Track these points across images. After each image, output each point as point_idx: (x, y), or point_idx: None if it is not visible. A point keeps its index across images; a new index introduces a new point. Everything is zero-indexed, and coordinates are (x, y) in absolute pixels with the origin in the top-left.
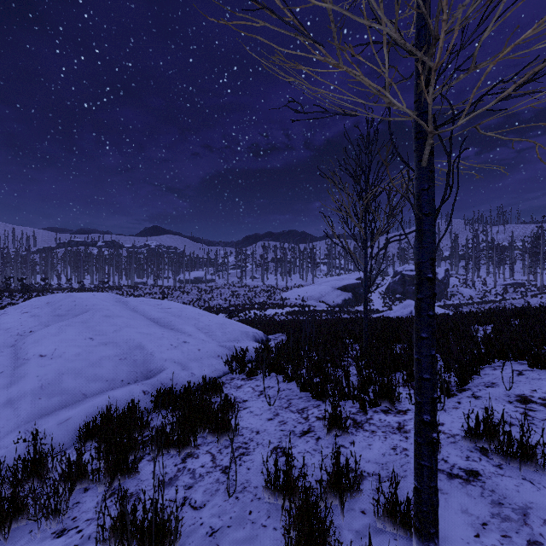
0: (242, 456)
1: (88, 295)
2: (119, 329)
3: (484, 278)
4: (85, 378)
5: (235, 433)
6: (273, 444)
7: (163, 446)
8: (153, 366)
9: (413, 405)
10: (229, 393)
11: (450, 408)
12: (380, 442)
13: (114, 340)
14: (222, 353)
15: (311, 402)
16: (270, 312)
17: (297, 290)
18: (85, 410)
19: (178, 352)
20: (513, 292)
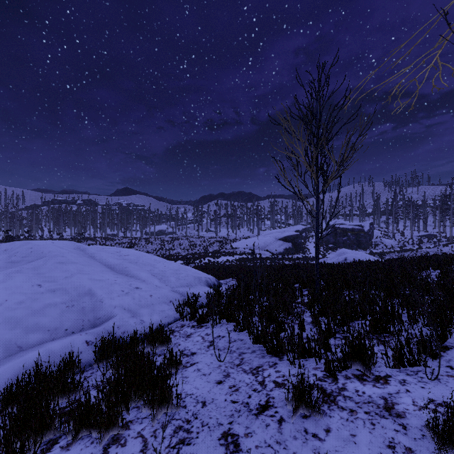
0: (181, 446)
1: (46, 242)
2: (71, 276)
3: (401, 231)
4: (24, 328)
5: (176, 405)
6: (222, 426)
7: (83, 426)
8: (102, 313)
9: (391, 369)
10: (178, 343)
11: (444, 375)
12: (367, 431)
13: (64, 287)
14: (174, 298)
15: (266, 358)
16: (222, 259)
17: (245, 240)
18: (14, 367)
19: (129, 299)
20: (427, 242)
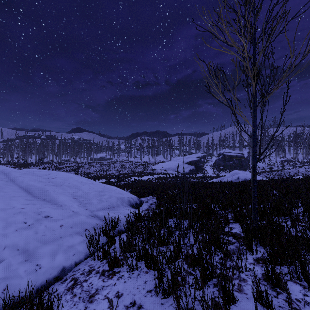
0: None
1: None
2: None
3: (268, 157)
4: None
5: None
6: None
7: None
8: None
9: None
10: None
11: None
12: None
13: None
14: (90, 226)
15: None
16: (144, 178)
17: (161, 164)
18: None
19: (29, 233)
20: (286, 165)
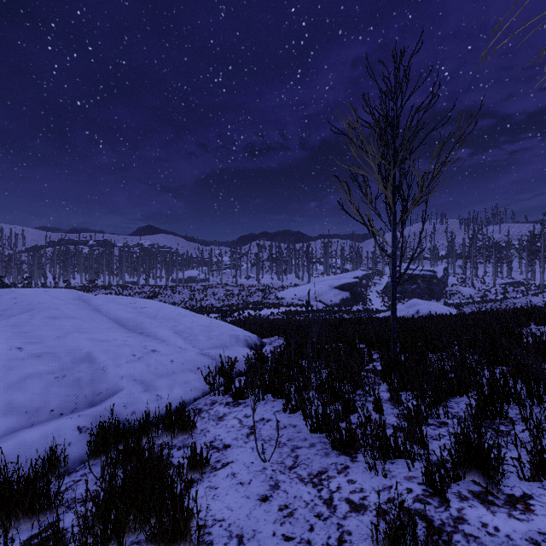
0: None
1: (36, 291)
2: (65, 335)
3: (481, 277)
4: None
5: (197, 544)
6: None
7: None
8: (104, 386)
9: (528, 482)
10: (205, 430)
11: None
12: None
13: (53, 350)
14: (203, 364)
15: (331, 457)
16: (265, 312)
17: (293, 289)
18: None
19: (142, 366)
20: (512, 291)
